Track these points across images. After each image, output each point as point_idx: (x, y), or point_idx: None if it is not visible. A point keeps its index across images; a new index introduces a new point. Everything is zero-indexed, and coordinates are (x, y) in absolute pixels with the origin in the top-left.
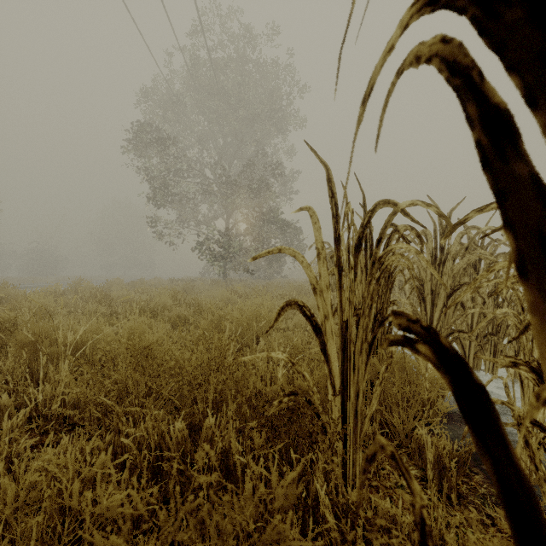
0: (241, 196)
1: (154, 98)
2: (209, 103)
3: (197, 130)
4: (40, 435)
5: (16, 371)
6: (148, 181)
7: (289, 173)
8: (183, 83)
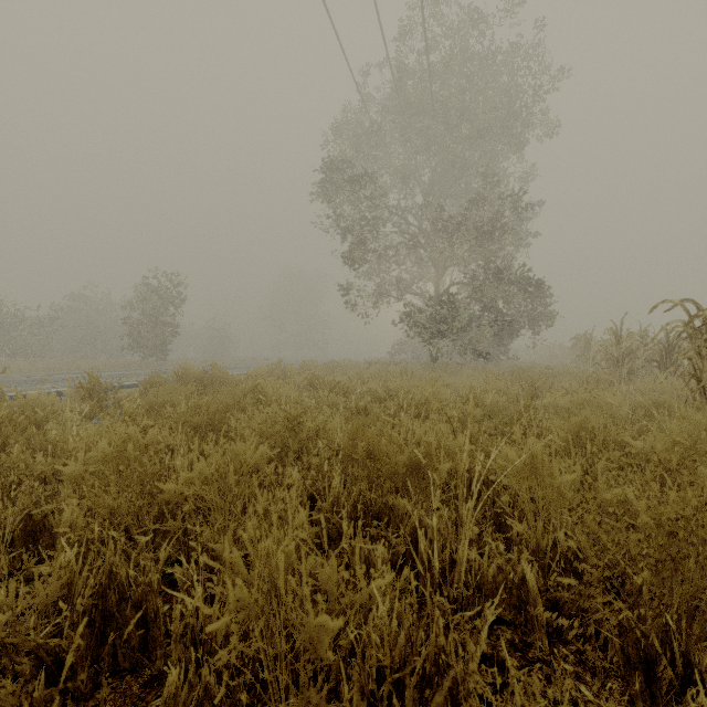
0: (464, 246)
1: (348, 133)
2: (416, 126)
3: (393, 167)
4: (446, 629)
5: (343, 497)
6: (343, 237)
7: (525, 208)
8: (383, 106)
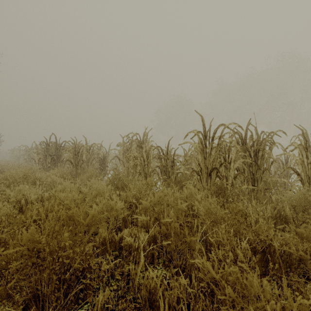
0: None
1: None
2: None
3: None
4: None
5: None
6: None
7: None
8: None
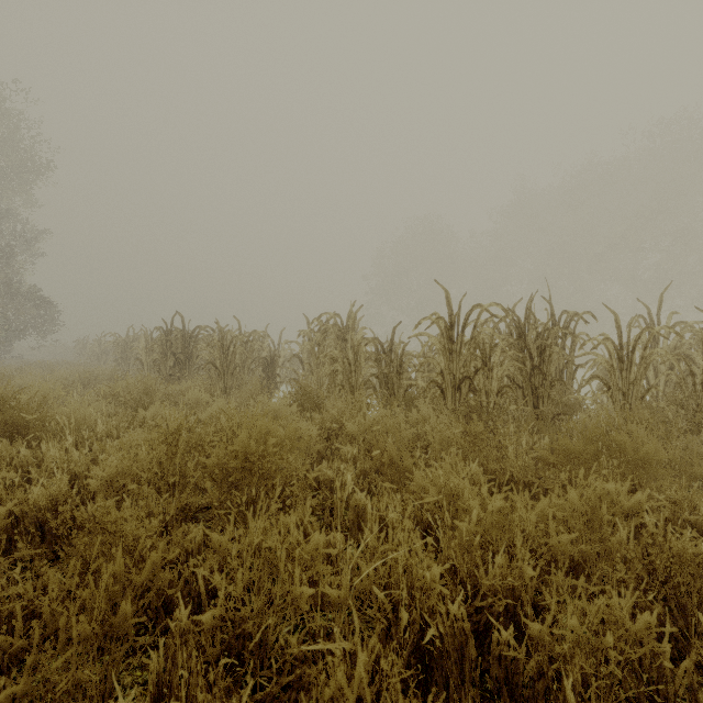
0: None
1: None
2: None
3: None
4: None
5: None
6: None
7: (32, 230)
8: None
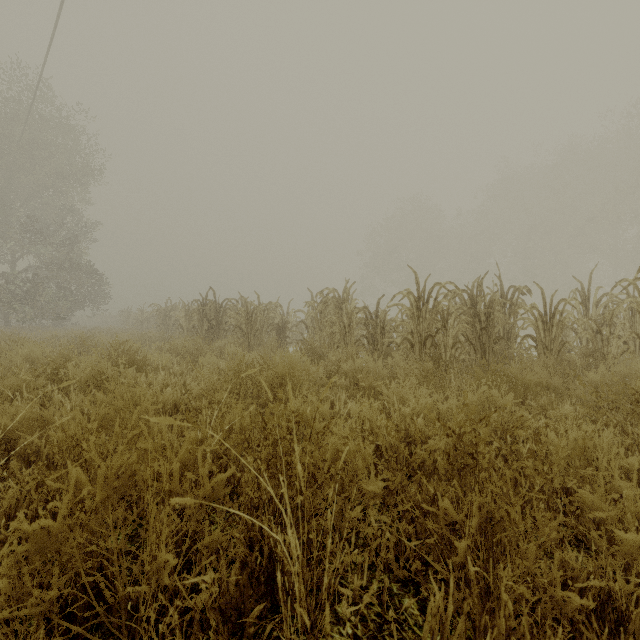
0: (48, 247)
1: None
2: None
3: None
4: None
5: None
6: None
7: (87, 221)
8: None
